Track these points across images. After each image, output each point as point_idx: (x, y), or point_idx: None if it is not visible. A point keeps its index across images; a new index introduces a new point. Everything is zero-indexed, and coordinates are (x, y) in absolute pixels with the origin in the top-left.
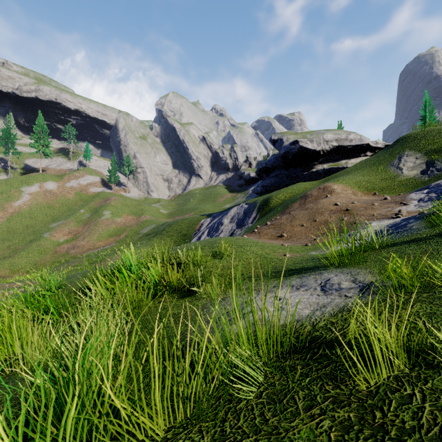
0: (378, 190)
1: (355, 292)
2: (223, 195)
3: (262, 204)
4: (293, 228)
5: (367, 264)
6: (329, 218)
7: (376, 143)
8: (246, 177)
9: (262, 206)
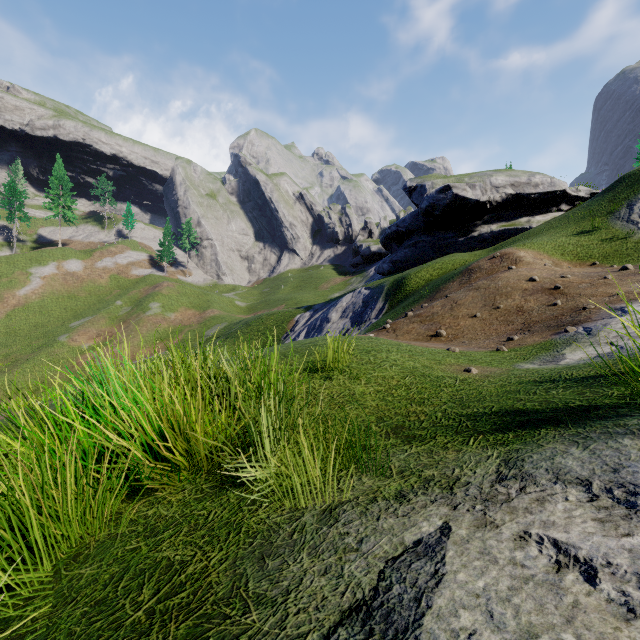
0: (599, 259)
1: None
2: (330, 279)
3: (392, 287)
4: (456, 321)
5: None
6: (523, 303)
7: (576, 190)
8: (365, 251)
9: (392, 290)
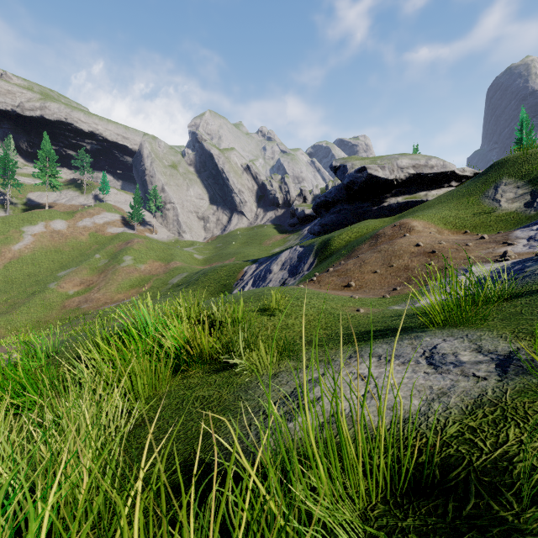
0: (470, 228)
1: (489, 369)
2: (271, 236)
3: (320, 246)
4: (363, 275)
5: (489, 323)
6: (409, 263)
7: (463, 170)
8: (300, 214)
9: (320, 248)
